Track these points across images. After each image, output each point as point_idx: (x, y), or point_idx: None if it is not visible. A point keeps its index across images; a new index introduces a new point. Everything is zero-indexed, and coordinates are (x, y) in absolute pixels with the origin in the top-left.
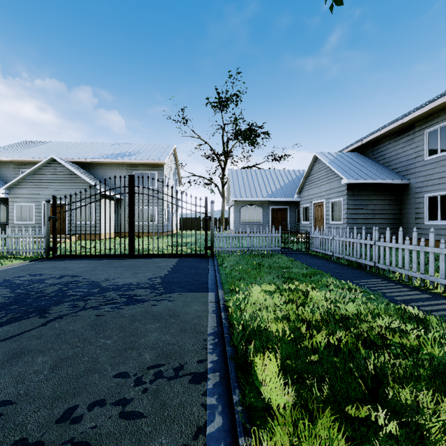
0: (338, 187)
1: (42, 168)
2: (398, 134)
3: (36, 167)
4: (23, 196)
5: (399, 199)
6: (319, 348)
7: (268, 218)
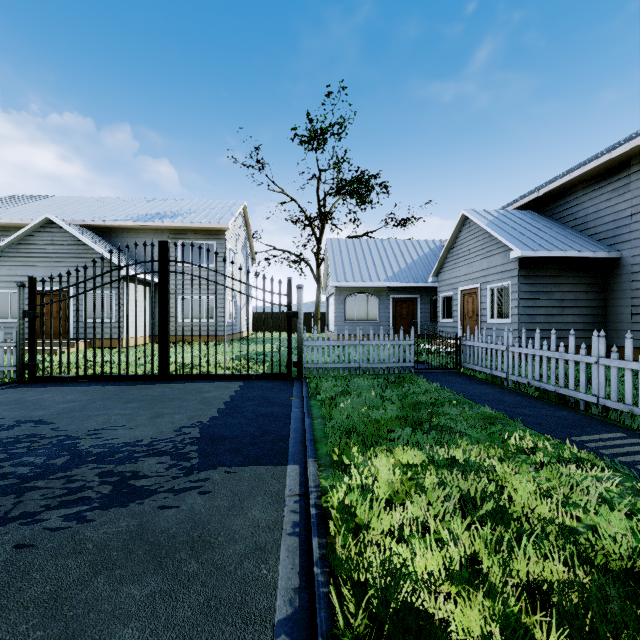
0: (503, 264)
1: (31, 234)
2: (601, 179)
3: (22, 233)
4: (1, 279)
5: (603, 283)
6: None
7: (388, 313)
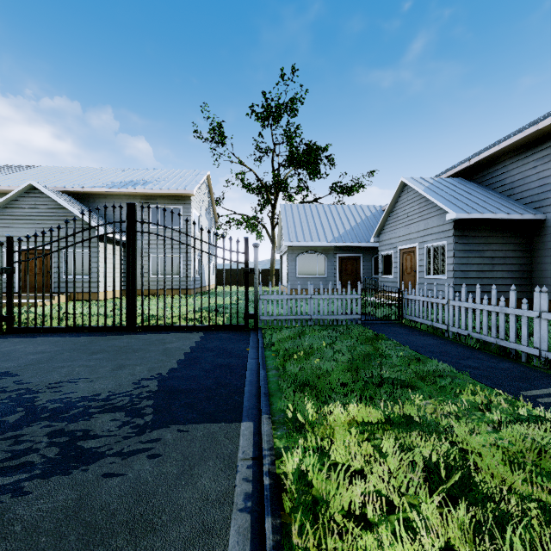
0: (439, 226)
1: (16, 199)
2: (527, 149)
3: (8, 198)
4: None
5: (529, 243)
6: None
7: (334, 270)
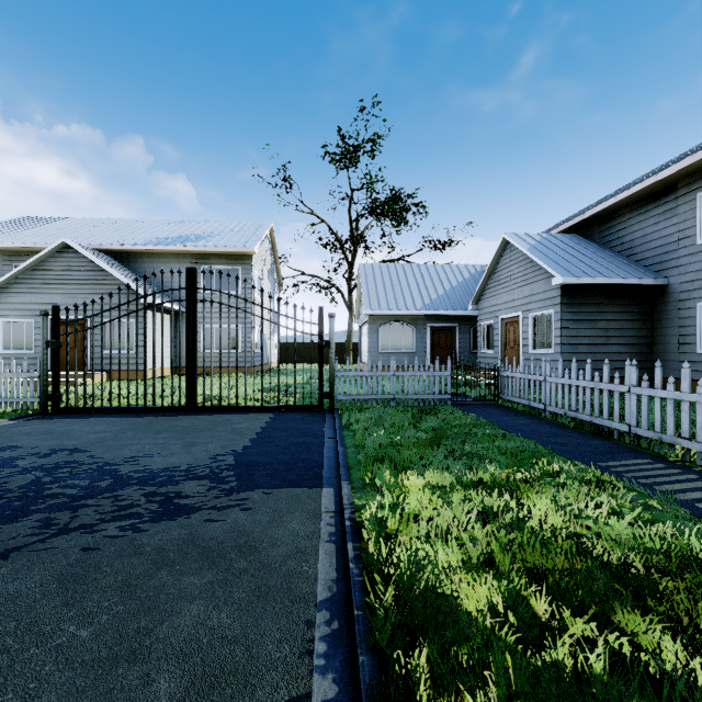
0: (545, 292)
1: (47, 259)
2: (648, 202)
3: (37, 258)
4: (15, 307)
5: (650, 312)
6: (596, 675)
7: (425, 343)
